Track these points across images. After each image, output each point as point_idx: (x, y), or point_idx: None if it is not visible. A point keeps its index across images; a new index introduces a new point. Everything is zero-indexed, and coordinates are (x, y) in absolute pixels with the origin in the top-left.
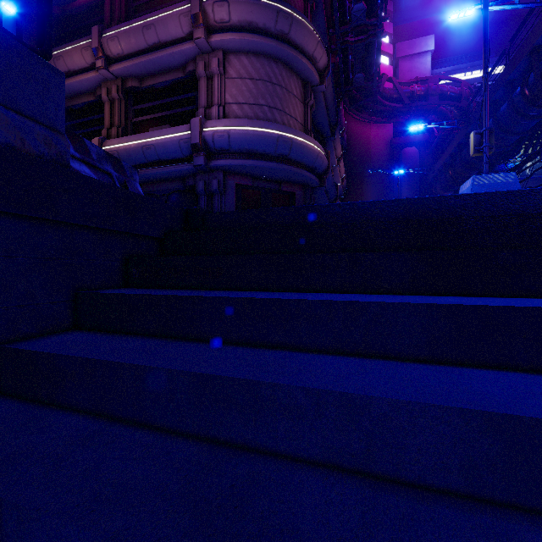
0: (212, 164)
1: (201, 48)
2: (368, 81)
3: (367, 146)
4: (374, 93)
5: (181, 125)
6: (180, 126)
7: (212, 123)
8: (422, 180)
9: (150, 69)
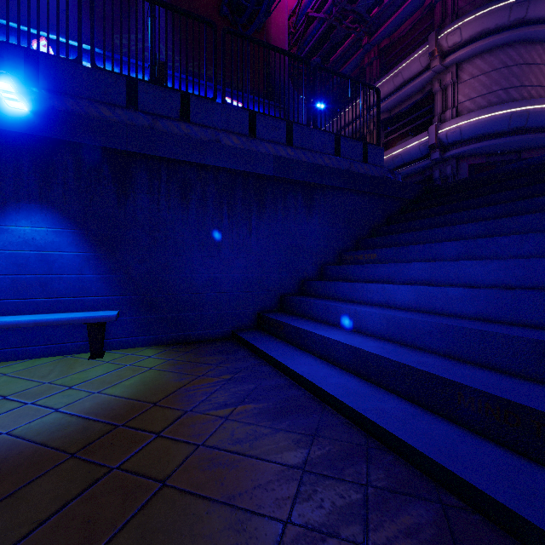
0: (445, 155)
1: (437, 71)
2: None
3: None
4: None
5: (421, 134)
6: (420, 135)
7: (446, 125)
8: None
9: (397, 101)
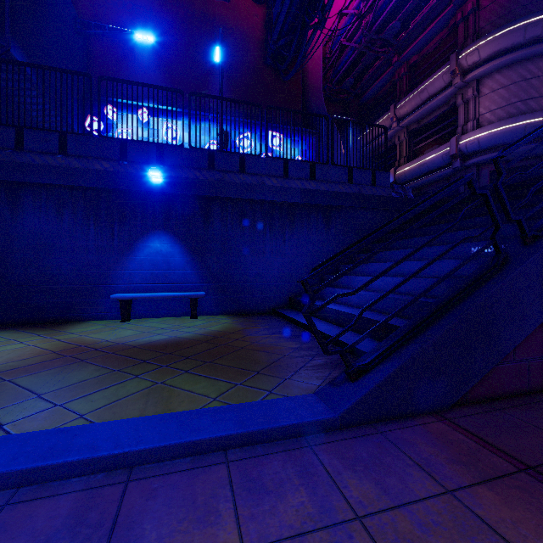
0: (466, 164)
1: (459, 87)
2: None
3: None
4: None
5: (444, 145)
6: (443, 146)
7: (465, 136)
8: None
9: (424, 114)
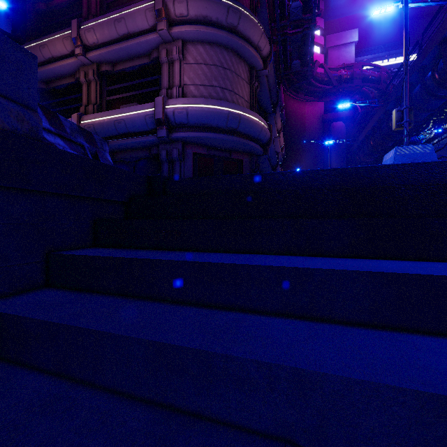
0: (173, 136)
1: (164, 38)
2: (304, 67)
3: (302, 120)
4: (308, 77)
5: (147, 103)
6: (146, 104)
7: (173, 101)
8: (347, 149)
9: (121, 55)
